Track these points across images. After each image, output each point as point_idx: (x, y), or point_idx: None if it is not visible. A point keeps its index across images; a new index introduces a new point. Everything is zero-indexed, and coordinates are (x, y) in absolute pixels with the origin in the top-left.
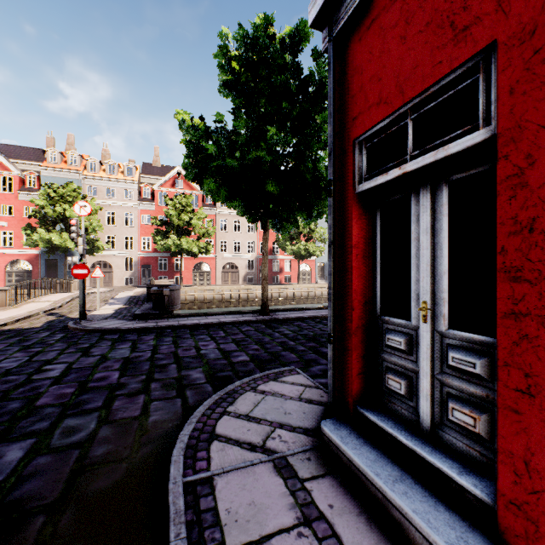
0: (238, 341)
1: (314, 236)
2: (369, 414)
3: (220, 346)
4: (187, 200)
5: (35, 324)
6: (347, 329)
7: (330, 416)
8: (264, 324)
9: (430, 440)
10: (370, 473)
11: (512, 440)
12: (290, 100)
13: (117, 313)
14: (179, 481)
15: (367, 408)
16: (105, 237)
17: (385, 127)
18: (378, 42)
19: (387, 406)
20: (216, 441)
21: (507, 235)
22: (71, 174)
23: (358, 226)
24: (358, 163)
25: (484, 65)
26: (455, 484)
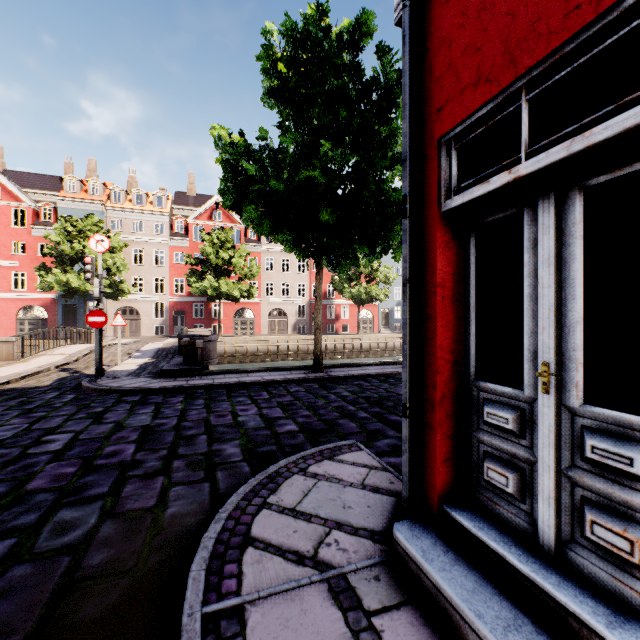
0: (285, 405)
1: (377, 276)
2: (461, 517)
3: (262, 411)
4: (227, 235)
5: (43, 382)
6: (428, 399)
7: (406, 516)
8: (317, 384)
9: (554, 564)
10: (469, 612)
11: None
12: (349, 109)
13: (142, 369)
14: (196, 612)
15: (457, 508)
16: (131, 278)
17: (485, 116)
18: None
19: (486, 507)
20: (251, 548)
21: None
22: (93, 206)
23: (445, 258)
24: (445, 170)
25: None
26: None
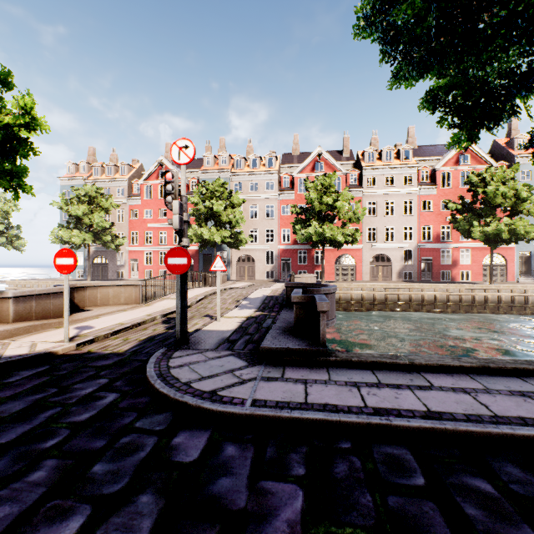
0: None
1: (524, 209)
2: None
3: None
4: (330, 179)
5: (124, 345)
6: None
7: None
8: None
9: None
10: None
11: None
12: None
13: (240, 332)
14: None
15: None
16: (248, 231)
17: None
18: None
19: None
20: None
21: None
22: (222, 174)
23: None
24: None
25: None
26: None
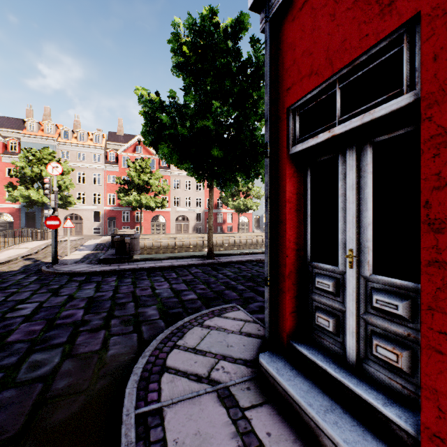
0: (188, 282)
1: (251, 193)
2: (301, 348)
3: (172, 286)
4: (146, 163)
5: (13, 268)
6: (281, 274)
7: (267, 349)
8: (210, 267)
9: (356, 372)
10: (304, 403)
11: (436, 378)
12: (232, 79)
13: (85, 258)
14: (131, 413)
15: (299, 342)
16: (76, 193)
17: (315, 96)
18: (309, 20)
19: (317, 341)
20: (167, 373)
21: (431, 190)
22: (48, 141)
23: (292, 184)
24: (292, 128)
25: (407, 36)
26: (380, 415)
